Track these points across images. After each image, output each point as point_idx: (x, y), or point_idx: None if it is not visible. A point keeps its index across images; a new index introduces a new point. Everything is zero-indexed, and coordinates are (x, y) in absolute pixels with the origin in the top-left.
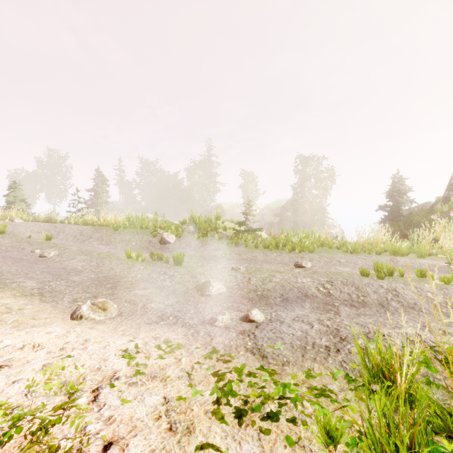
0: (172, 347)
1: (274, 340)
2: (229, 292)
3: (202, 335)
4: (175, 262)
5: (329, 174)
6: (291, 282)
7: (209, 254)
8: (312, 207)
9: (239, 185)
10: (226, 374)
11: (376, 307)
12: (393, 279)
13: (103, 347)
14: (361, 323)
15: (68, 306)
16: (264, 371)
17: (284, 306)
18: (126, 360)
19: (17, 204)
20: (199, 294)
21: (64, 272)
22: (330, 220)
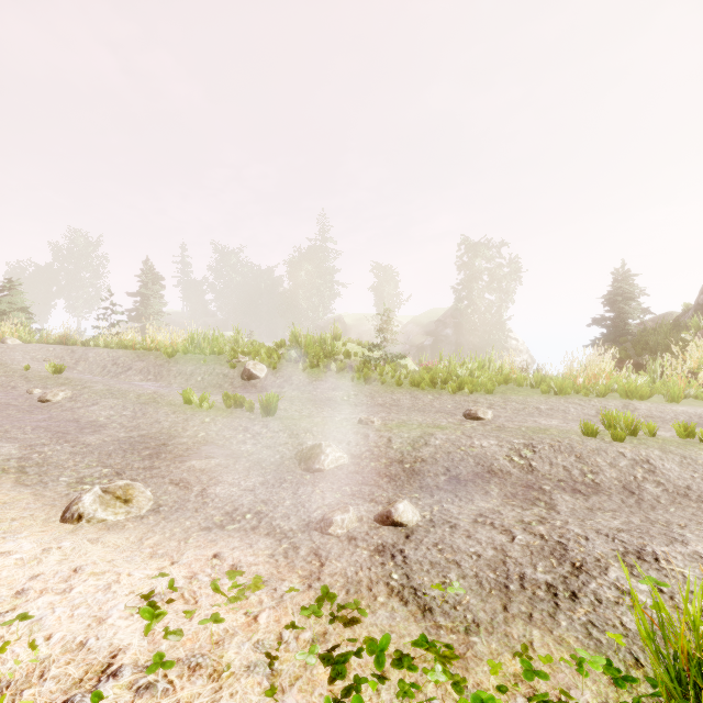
0: (243, 584)
1: (442, 567)
2: (355, 465)
3: (303, 554)
4: (265, 411)
5: (511, 269)
6: (463, 447)
7: (321, 396)
8: (485, 320)
9: (370, 287)
10: (349, 659)
11: (620, 494)
12: (638, 440)
13: (106, 586)
14: (604, 529)
15: (63, 494)
16: (430, 653)
17: (453, 492)
18: (144, 621)
19: (14, 315)
20: (303, 467)
21: (73, 428)
22: (512, 341)
